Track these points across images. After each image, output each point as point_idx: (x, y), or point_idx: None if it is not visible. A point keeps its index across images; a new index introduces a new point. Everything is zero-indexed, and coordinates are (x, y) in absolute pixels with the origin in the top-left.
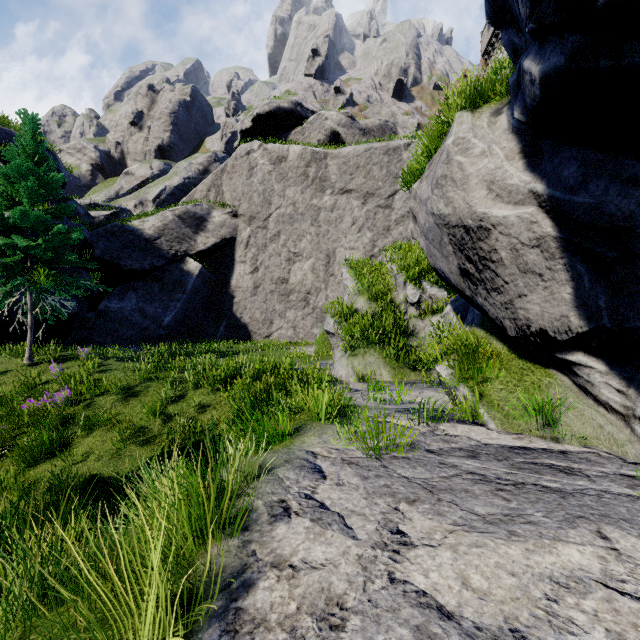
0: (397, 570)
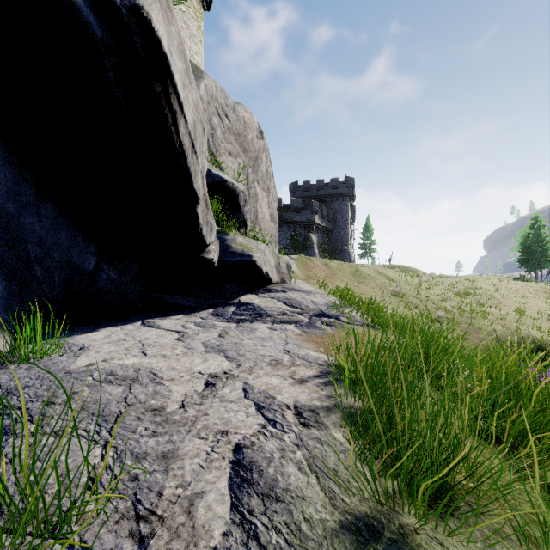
0: (234, 367)
